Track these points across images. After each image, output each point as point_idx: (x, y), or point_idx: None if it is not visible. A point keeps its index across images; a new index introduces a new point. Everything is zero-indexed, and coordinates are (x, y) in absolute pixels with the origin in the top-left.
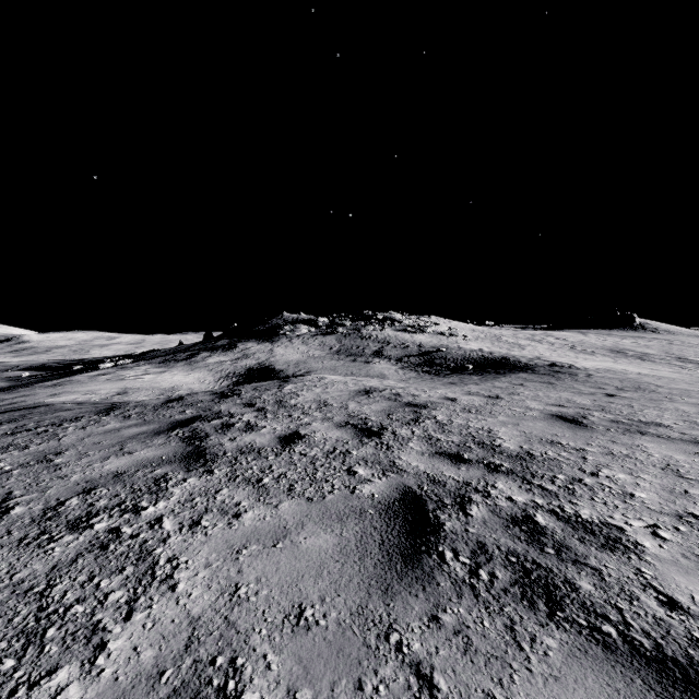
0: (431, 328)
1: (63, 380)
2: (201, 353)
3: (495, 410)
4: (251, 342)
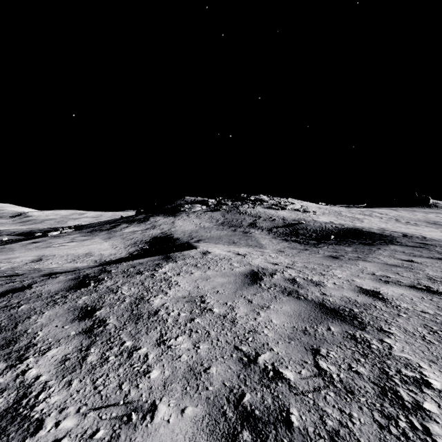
0: (290, 206)
1: None
2: (121, 224)
3: None
4: (160, 216)
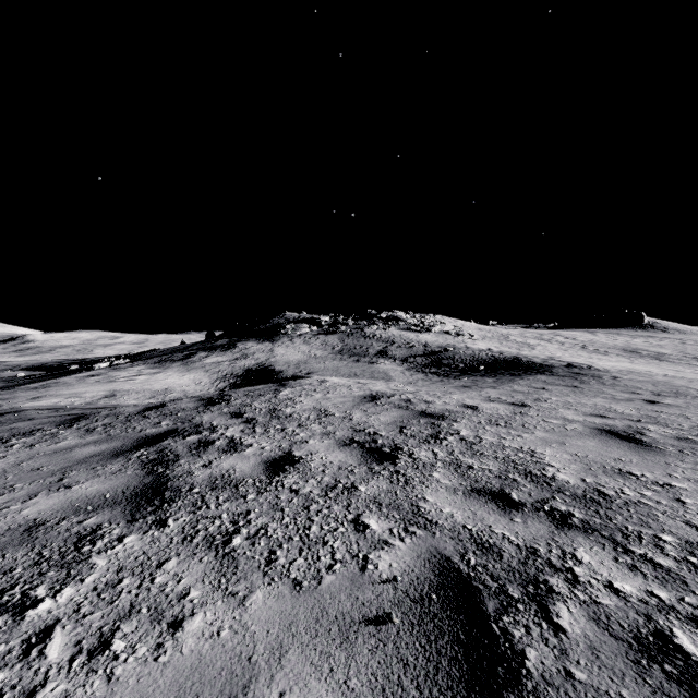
0: (437, 327)
1: (50, 382)
2: (199, 353)
3: (527, 422)
4: (251, 341)
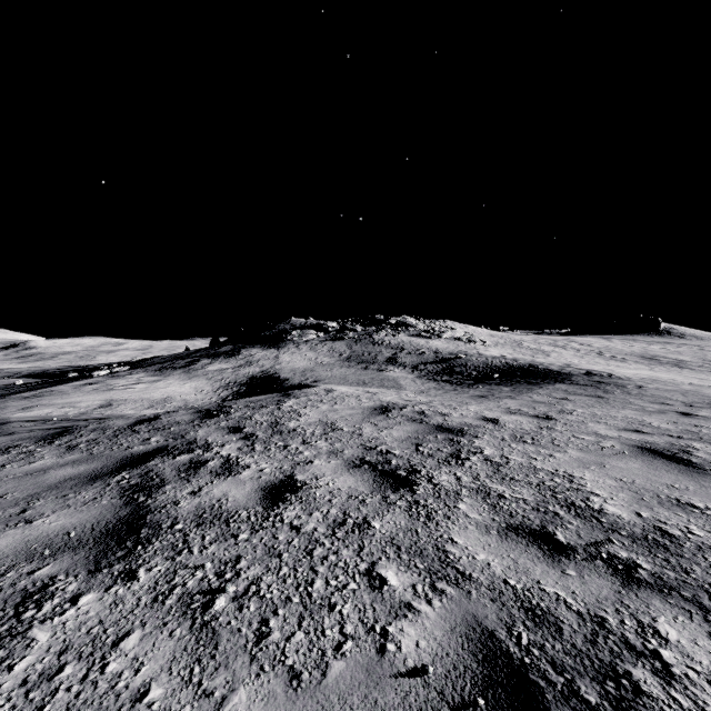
0: (448, 333)
1: (44, 391)
2: (201, 360)
3: (556, 438)
4: (256, 348)
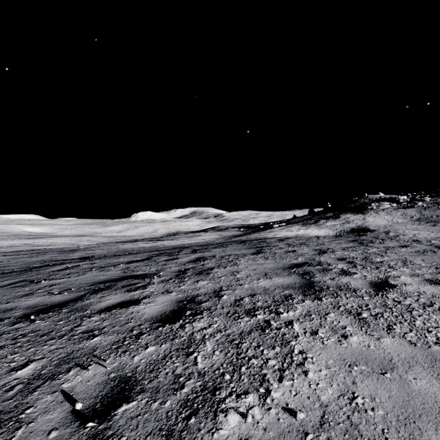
0: None
1: (271, 230)
2: (320, 220)
3: None
4: (348, 214)
